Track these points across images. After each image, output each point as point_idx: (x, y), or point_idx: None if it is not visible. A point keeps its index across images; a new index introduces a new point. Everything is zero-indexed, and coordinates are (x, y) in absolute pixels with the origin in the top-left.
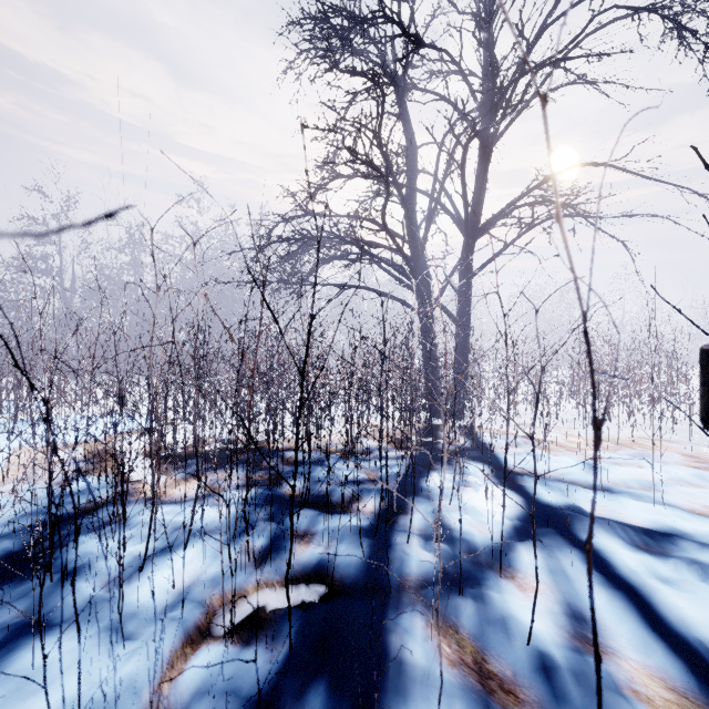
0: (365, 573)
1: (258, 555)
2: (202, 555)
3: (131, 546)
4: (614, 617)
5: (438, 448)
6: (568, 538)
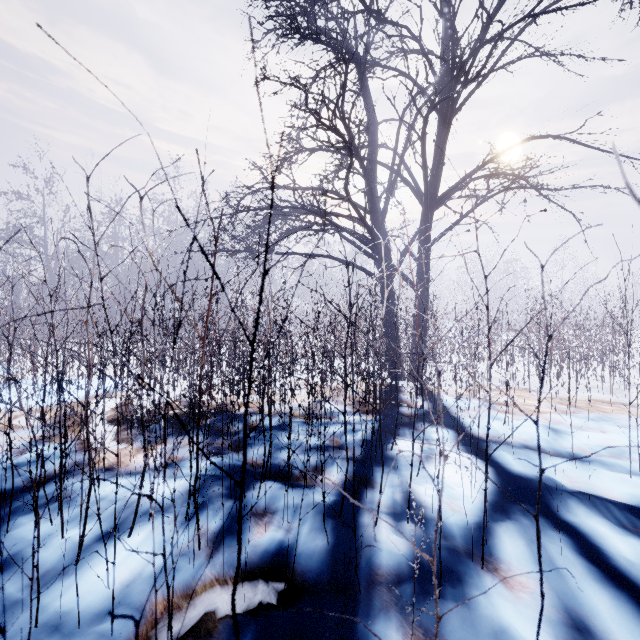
0: (329, 566)
1: (212, 541)
2: (148, 542)
3: (72, 531)
4: (624, 630)
5: (400, 412)
6: (550, 519)
